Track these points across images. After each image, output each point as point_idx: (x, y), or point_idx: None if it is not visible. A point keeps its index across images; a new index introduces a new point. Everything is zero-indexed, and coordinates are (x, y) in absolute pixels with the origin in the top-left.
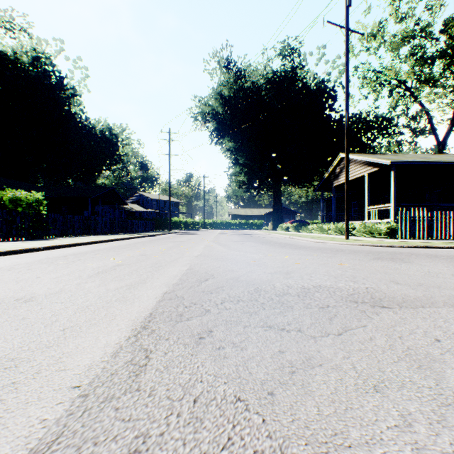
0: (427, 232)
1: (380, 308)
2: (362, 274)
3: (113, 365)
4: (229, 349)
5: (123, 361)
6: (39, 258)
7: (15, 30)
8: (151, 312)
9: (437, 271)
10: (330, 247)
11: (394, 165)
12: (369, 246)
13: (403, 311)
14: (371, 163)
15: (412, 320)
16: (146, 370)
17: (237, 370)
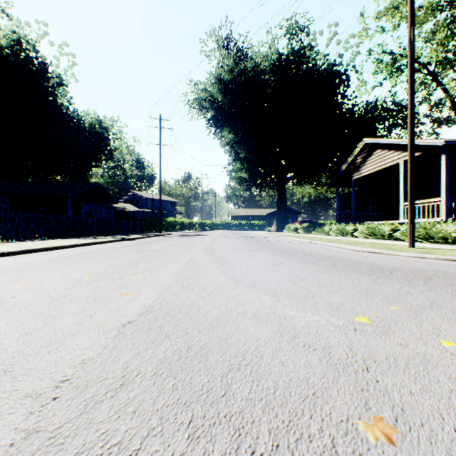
0: None
1: None
2: None
3: None
4: None
5: None
6: None
7: None
8: None
9: None
10: (433, 270)
11: (446, 147)
12: None
13: None
14: None
15: None
16: None
17: None
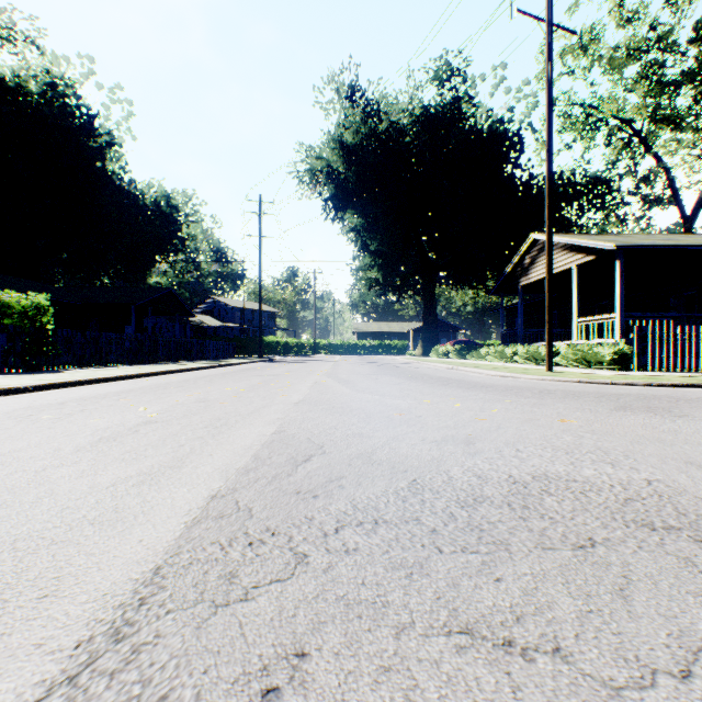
0: (681, 359)
1: None
2: (618, 445)
3: None
4: None
5: None
6: (13, 407)
7: (18, 40)
8: (159, 564)
9: None
10: (526, 386)
11: (621, 251)
12: (591, 384)
13: None
14: (582, 248)
15: None
16: None
17: None
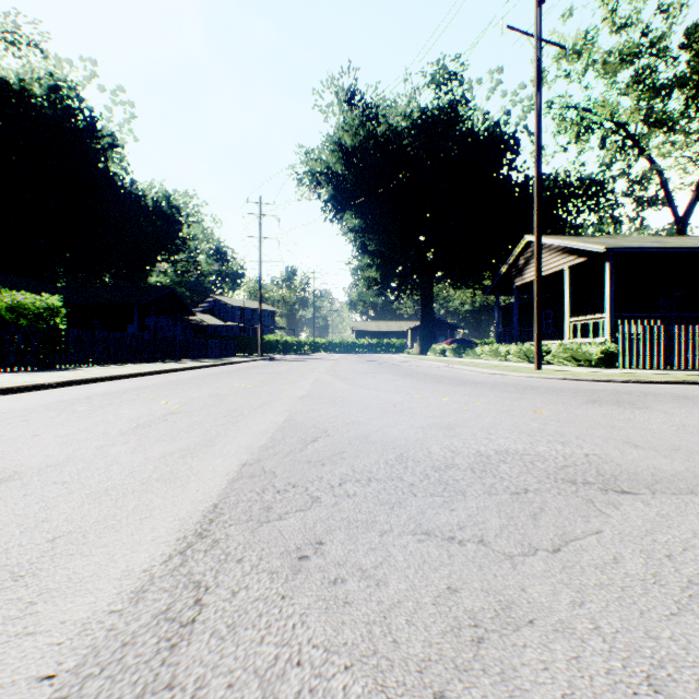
0: (664, 358)
1: (618, 494)
2: (574, 430)
3: (130, 622)
4: (354, 583)
5: (151, 612)
6: (46, 401)
7: (22, 44)
8: (216, 502)
9: (696, 423)
10: (513, 383)
11: (610, 253)
12: (574, 381)
13: (660, 500)
14: (574, 250)
15: (681, 519)
16: (192, 635)
17: (371, 635)
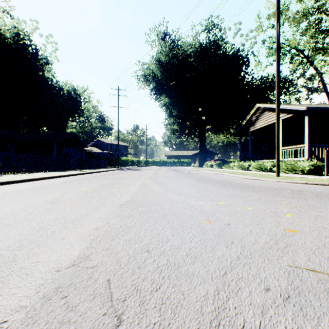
0: None
1: None
2: None
3: None
4: None
5: None
6: None
7: (0, 11)
8: None
9: None
10: (277, 187)
11: (308, 111)
12: (314, 185)
13: None
14: (285, 110)
15: None
16: None
17: None
